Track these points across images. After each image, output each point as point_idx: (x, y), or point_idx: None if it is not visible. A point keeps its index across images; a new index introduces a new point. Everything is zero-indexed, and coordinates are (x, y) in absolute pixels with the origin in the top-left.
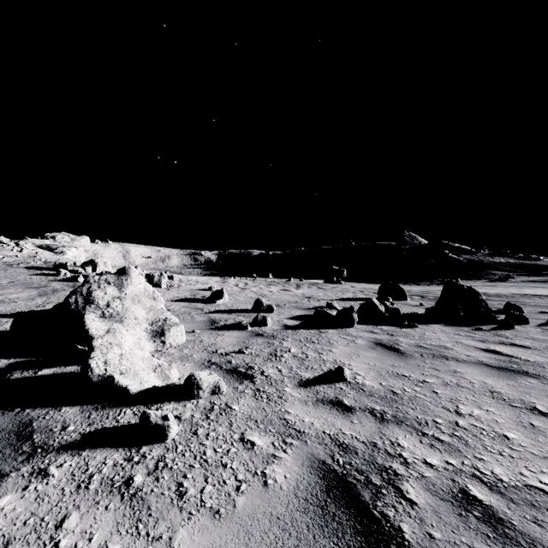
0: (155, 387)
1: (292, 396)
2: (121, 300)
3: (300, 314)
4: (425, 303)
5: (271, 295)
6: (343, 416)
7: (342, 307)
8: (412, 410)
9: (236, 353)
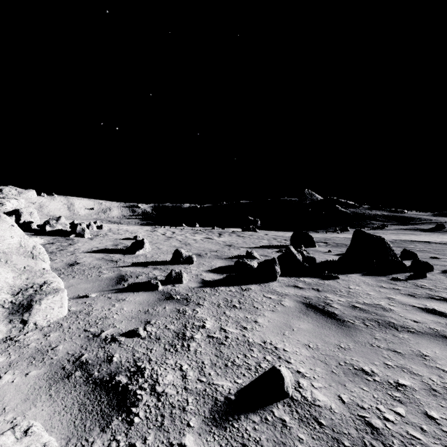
0: None
1: None
2: None
3: (221, 265)
4: (332, 249)
5: (195, 244)
6: None
7: (260, 256)
8: None
9: (128, 335)
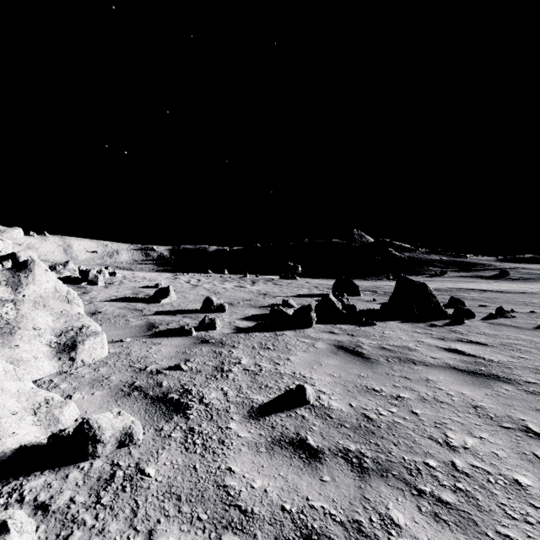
0: (25, 444)
1: (238, 437)
2: (15, 305)
3: (255, 313)
4: (378, 298)
5: (225, 292)
6: (309, 469)
7: (298, 304)
8: (395, 447)
9: (172, 369)
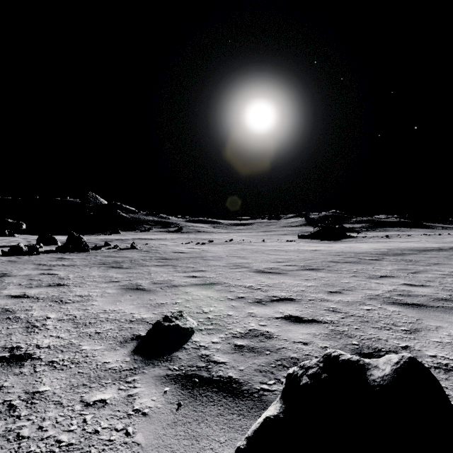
0: None
1: None
2: None
3: None
4: None
5: None
6: None
7: None
8: (3, 269)
9: None
